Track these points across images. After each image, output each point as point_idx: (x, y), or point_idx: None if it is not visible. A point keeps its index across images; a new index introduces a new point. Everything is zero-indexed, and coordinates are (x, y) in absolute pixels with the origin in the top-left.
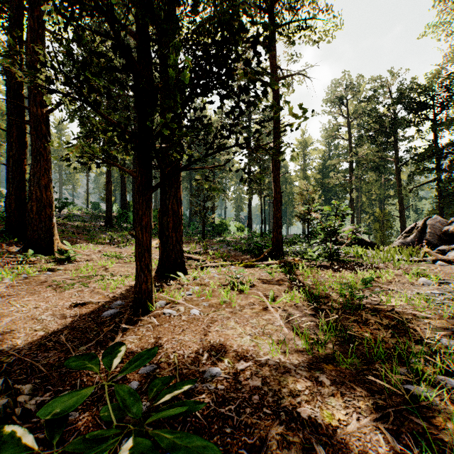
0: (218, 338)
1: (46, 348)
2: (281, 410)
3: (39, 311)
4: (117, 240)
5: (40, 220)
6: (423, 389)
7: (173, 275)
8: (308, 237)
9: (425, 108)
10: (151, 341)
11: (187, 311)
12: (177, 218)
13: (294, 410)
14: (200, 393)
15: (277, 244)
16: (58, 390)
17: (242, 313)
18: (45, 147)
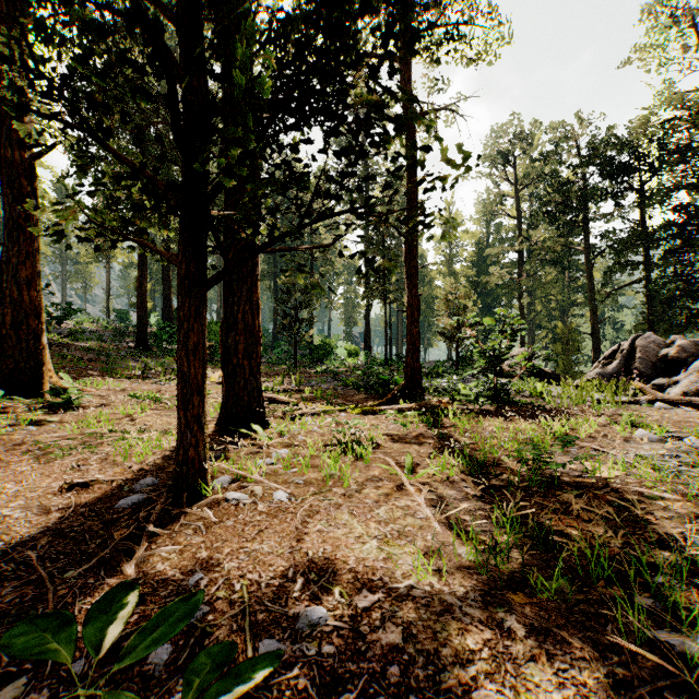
0: (321, 545)
1: (0, 577)
2: (442, 696)
3: (2, 499)
4: (155, 371)
5: (20, 338)
6: (689, 641)
7: (245, 430)
8: (457, 366)
9: (629, 171)
10: (201, 556)
11: (268, 495)
12: (252, 336)
13: (467, 695)
14: (289, 665)
15: (413, 377)
16: (8, 672)
17: (361, 497)
18: (29, 216)
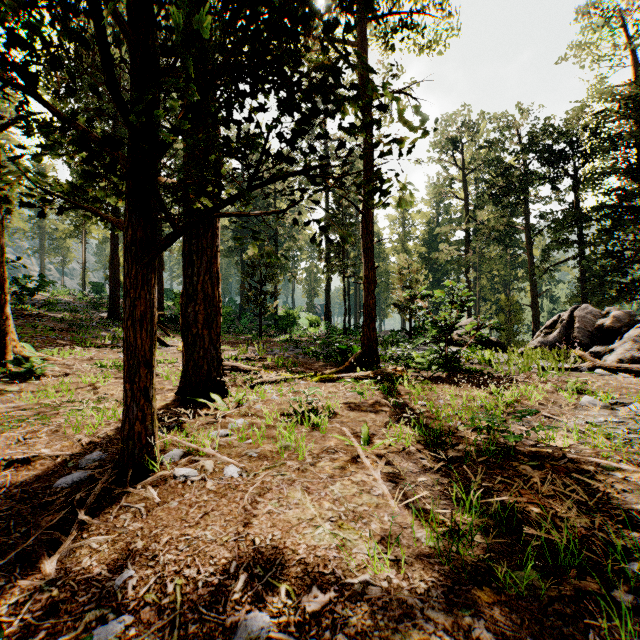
0: (270, 530)
1: None
2: None
3: None
4: None
5: None
6: None
7: (203, 400)
8: (410, 335)
9: (565, 158)
10: (135, 546)
11: (218, 470)
12: (212, 306)
13: None
14: None
15: (370, 346)
16: None
17: (316, 471)
18: None
